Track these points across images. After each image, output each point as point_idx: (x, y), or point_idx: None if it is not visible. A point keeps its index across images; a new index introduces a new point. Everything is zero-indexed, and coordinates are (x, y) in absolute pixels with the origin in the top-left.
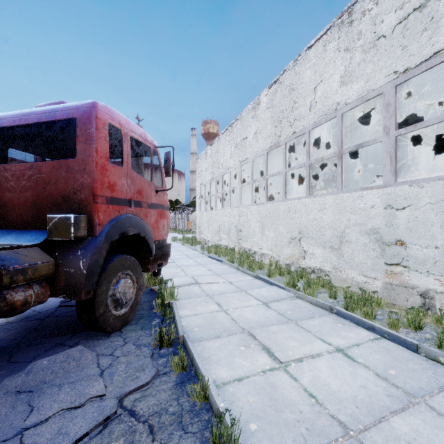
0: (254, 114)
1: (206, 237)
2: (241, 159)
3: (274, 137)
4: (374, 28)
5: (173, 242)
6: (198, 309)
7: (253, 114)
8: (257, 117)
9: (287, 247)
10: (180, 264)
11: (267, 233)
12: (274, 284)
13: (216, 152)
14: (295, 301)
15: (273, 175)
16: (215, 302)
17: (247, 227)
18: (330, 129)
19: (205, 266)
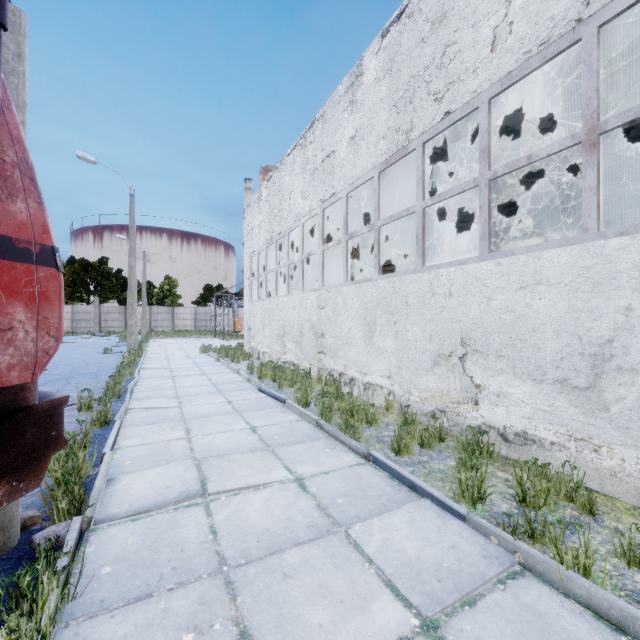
0: (351, 101)
1: (260, 346)
2: (323, 197)
3: (395, 135)
4: None
5: (201, 355)
6: None
7: (348, 101)
8: (356, 105)
9: (429, 373)
10: (189, 412)
11: (379, 341)
12: (424, 491)
13: (276, 191)
14: (529, 594)
15: (394, 217)
16: (238, 624)
17: (335, 329)
18: None
19: (244, 418)
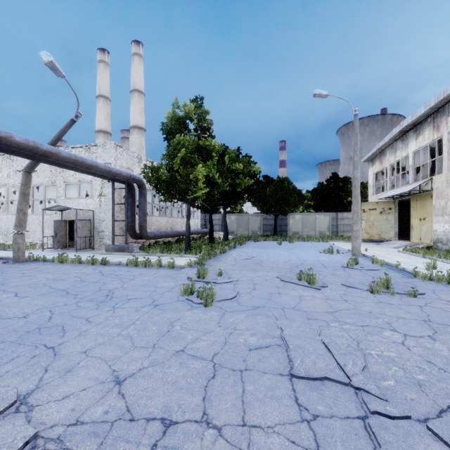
0: None
1: None
2: None
3: None
4: (16, 167)
5: None
6: None
7: None
8: None
9: None
10: None
11: None
12: None
13: None
14: None
15: None
16: None
17: None
18: None
19: None
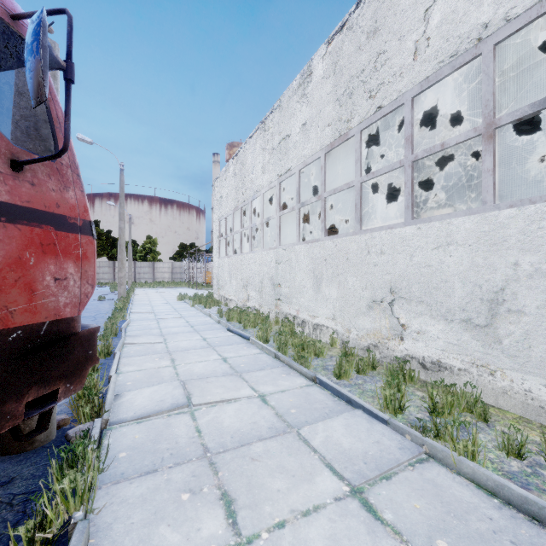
0: (303, 94)
1: (227, 295)
2: (279, 172)
3: (338, 123)
4: None
5: (179, 302)
6: (162, 539)
7: (300, 95)
8: (306, 98)
9: (365, 316)
10: (172, 347)
11: (325, 290)
12: (357, 404)
13: (241, 166)
14: (431, 472)
15: (337, 190)
16: (220, 488)
17: (290, 281)
18: (417, 128)
19: (217, 351)
